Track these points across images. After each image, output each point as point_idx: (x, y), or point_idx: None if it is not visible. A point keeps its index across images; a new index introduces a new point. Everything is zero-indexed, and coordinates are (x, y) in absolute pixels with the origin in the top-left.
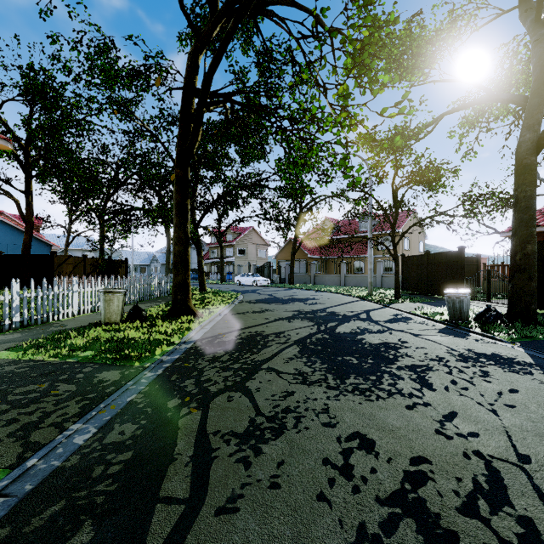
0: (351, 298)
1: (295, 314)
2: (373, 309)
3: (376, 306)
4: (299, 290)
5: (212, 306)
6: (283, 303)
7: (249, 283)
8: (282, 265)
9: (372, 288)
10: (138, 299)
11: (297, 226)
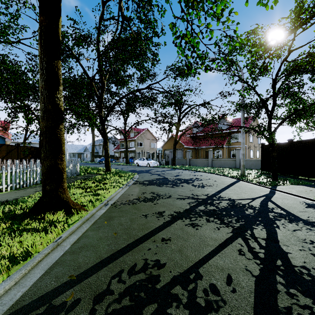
0: (228, 179)
1: (192, 205)
2: (269, 195)
3: (264, 189)
4: (181, 170)
5: (104, 190)
6: (173, 185)
7: (144, 165)
8: (166, 153)
9: (245, 170)
10: (40, 181)
11: (178, 125)
